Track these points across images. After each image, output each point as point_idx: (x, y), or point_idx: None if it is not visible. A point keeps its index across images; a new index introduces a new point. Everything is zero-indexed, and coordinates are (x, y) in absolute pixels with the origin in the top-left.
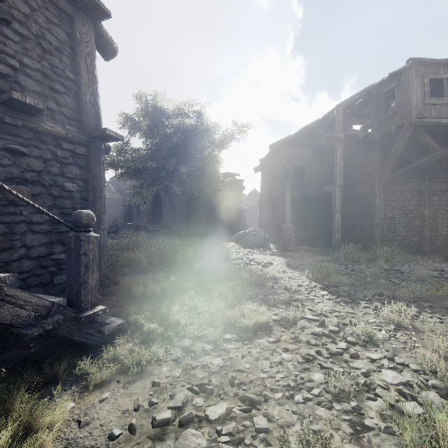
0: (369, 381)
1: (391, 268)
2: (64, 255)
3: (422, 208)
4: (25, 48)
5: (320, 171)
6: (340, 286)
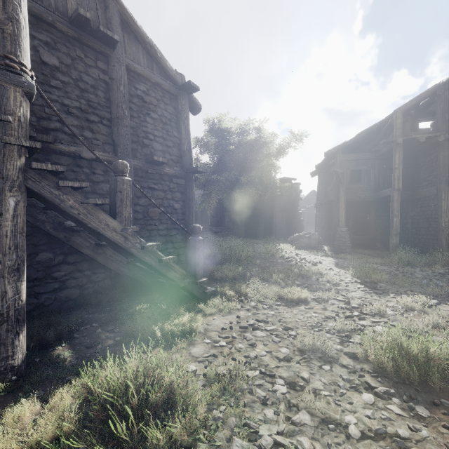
0: (363, 328)
1: (447, 272)
2: (173, 250)
3: None
4: (155, 126)
5: (379, 175)
6: (379, 283)
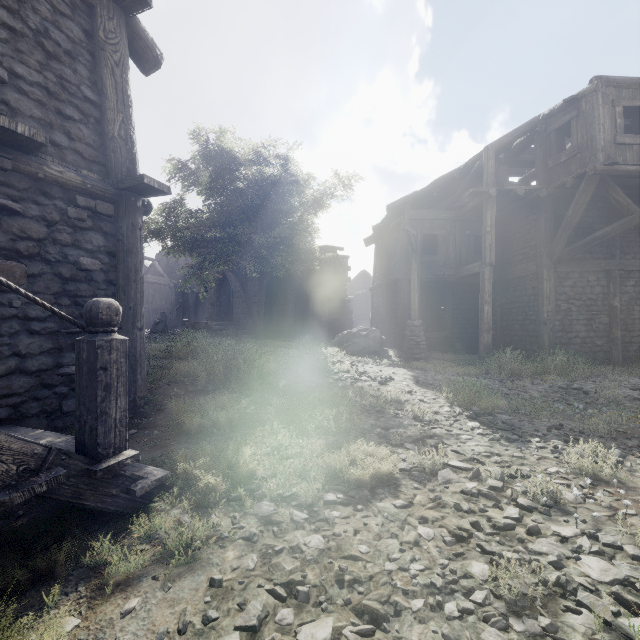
0: (565, 578)
1: (569, 385)
2: None
3: (611, 297)
4: (18, 50)
5: (461, 244)
6: (497, 414)
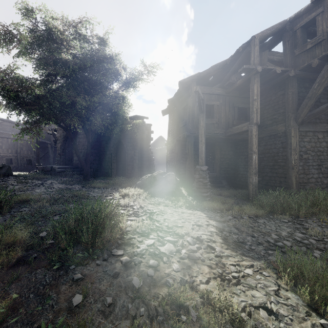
0: None
1: None
2: None
3: None
4: None
5: (229, 112)
6: None
